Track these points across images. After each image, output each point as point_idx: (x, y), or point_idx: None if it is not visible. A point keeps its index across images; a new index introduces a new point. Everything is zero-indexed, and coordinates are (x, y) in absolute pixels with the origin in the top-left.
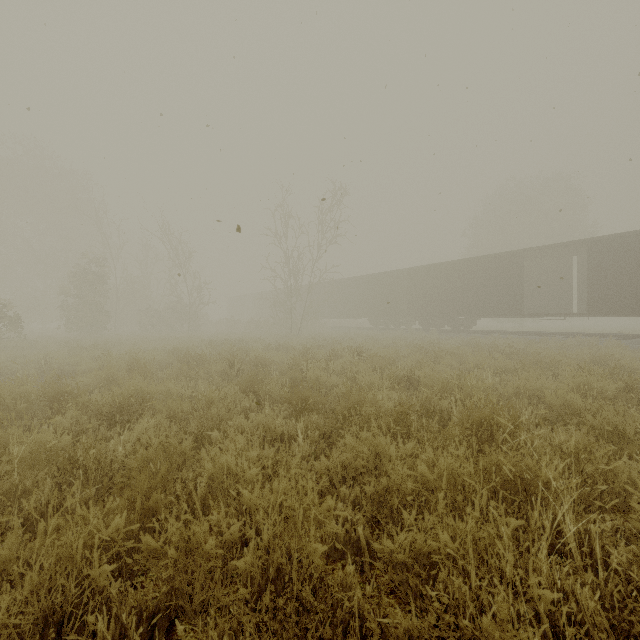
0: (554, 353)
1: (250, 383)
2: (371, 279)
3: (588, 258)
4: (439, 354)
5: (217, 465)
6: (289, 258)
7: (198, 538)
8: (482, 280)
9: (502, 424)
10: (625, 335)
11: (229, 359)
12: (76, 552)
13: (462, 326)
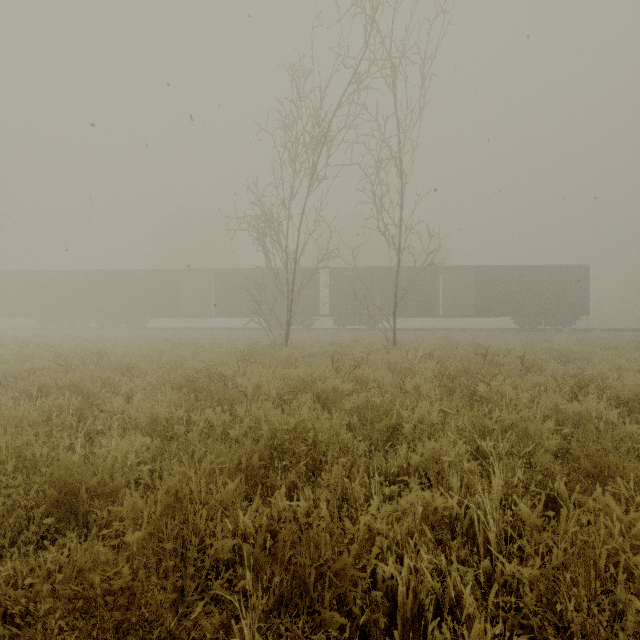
0: (173, 337)
1: None
2: (39, 276)
3: (215, 281)
4: (98, 341)
5: None
6: None
7: None
8: (152, 288)
9: (101, 355)
10: (234, 328)
11: None
12: None
13: (138, 324)
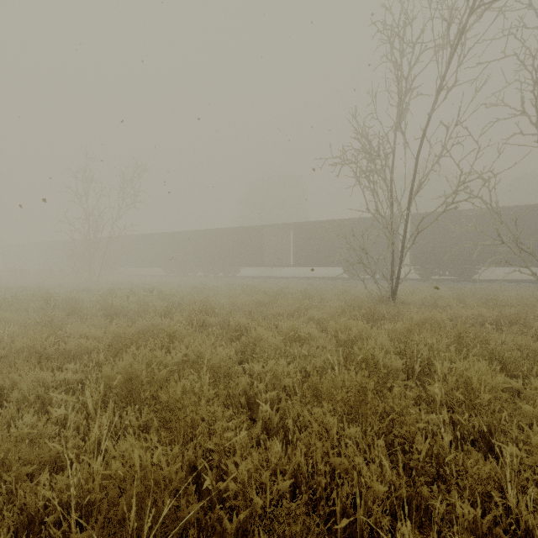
0: (264, 287)
1: (73, 310)
2: (165, 236)
3: (294, 234)
4: (203, 290)
5: (77, 333)
6: (88, 215)
7: (82, 344)
8: (242, 243)
9: (207, 310)
10: (310, 277)
11: (45, 298)
12: (37, 347)
13: (231, 273)
